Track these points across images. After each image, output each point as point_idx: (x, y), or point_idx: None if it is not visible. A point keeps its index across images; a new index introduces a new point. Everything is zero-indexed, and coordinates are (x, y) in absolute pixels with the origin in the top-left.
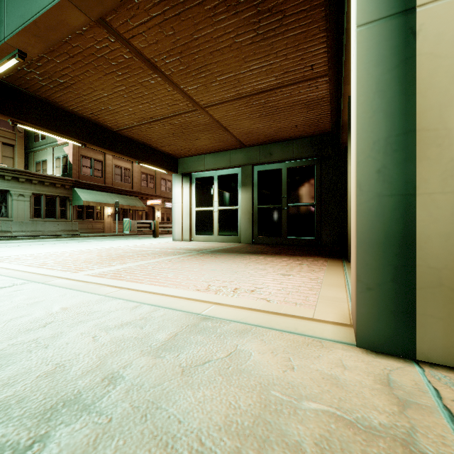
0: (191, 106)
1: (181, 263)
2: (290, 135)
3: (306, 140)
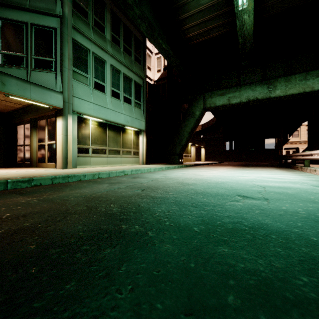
0: None
1: None
2: None
3: None
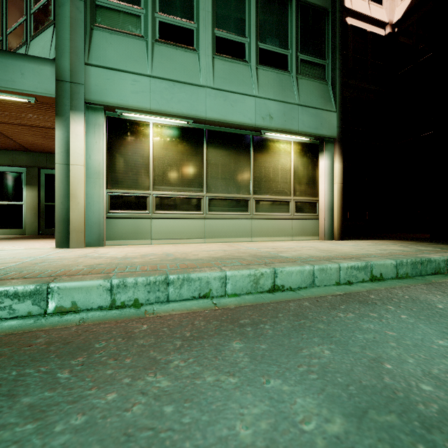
0: None
1: None
2: None
3: None
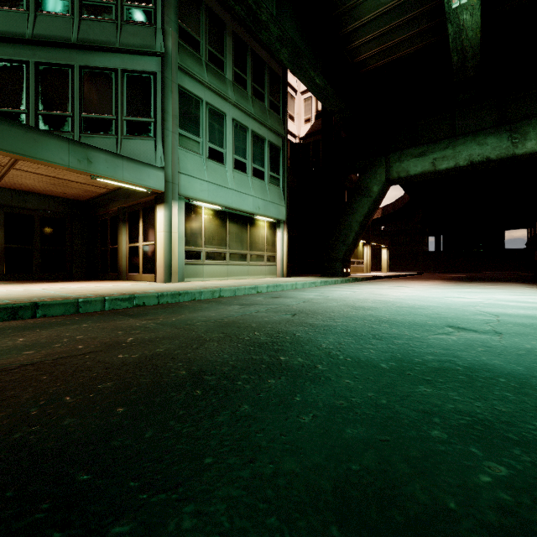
0: (3, 164)
1: (52, 285)
2: (52, 194)
3: (62, 200)
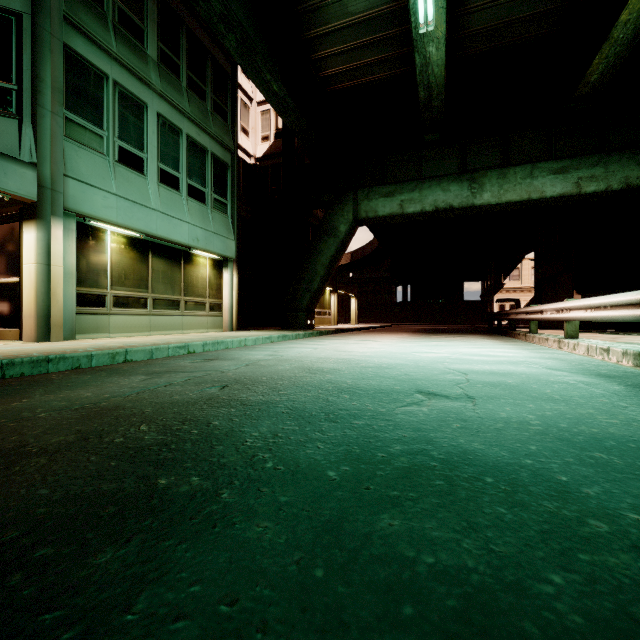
0: None
1: None
2: None
3: None
